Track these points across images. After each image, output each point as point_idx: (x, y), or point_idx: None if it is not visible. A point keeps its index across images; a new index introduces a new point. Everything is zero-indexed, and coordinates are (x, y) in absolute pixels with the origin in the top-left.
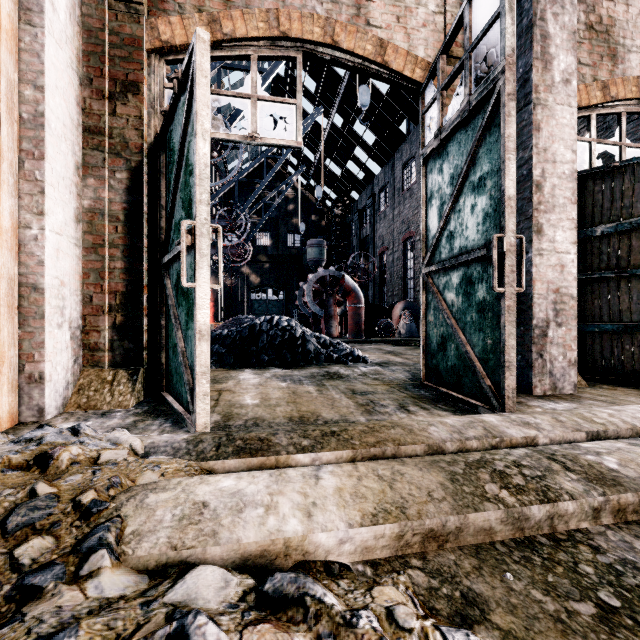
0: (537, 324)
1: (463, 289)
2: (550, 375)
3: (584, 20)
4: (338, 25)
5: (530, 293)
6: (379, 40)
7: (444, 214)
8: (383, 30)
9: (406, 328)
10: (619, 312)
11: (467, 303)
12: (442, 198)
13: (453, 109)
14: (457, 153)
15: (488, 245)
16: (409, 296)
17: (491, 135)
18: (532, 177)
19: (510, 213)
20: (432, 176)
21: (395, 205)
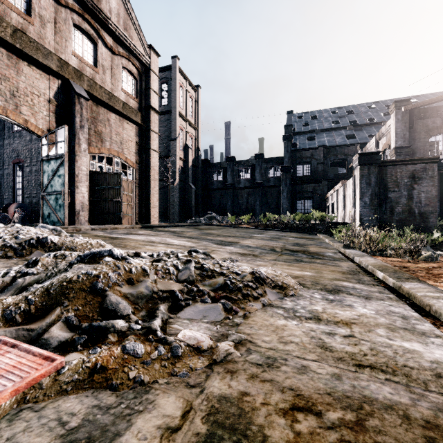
0: (77, 211)
1: (55, 200)
2: (81, 224)
3: (94, 129)
4: (9, 110)
5: (75, 203)
6: (25, 119)
7: (50, 179)
8: (27, 116)
9: (19, 219)
10: (101, 209)
11: (57, 204)
12: (49, 174)
13: (52, 152)
14: (54, 165)
15: (62, 191)
16: (19, 200)
17: (63, 166)
18: (76, 173)
19: (66, 185)
20: (45, 166)
21: (5, 137)
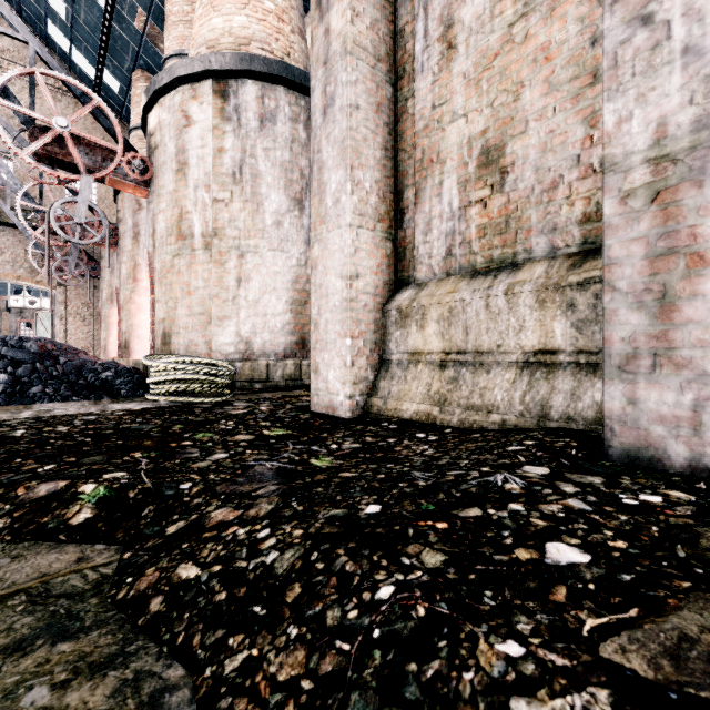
0: None
1: None
2: None
3: None
4: None
5: None
6: None
7: None
8: None
9: None
10: None
11: None
12: None
13: None
14: None
15: None
16: None
17: None
18: None
19: None
20: None
21: None
